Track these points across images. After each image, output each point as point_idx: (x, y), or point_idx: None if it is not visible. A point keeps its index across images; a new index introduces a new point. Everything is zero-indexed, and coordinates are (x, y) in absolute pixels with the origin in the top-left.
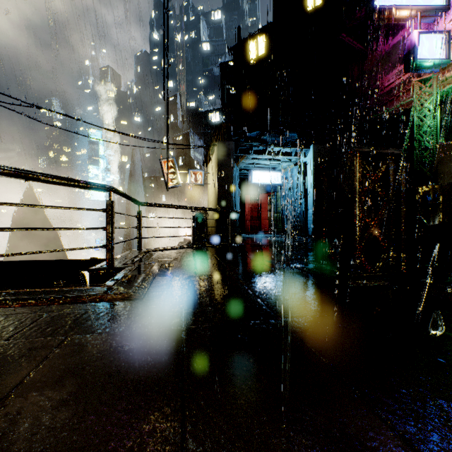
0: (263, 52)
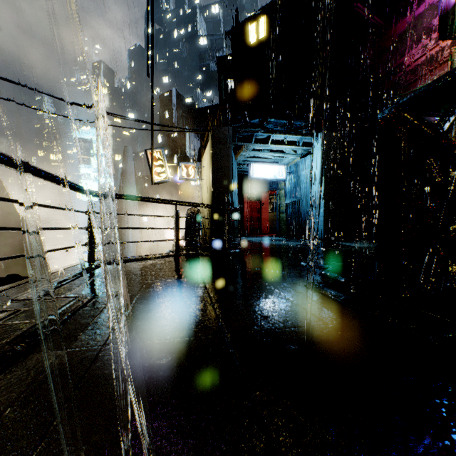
0: (264, 35)
